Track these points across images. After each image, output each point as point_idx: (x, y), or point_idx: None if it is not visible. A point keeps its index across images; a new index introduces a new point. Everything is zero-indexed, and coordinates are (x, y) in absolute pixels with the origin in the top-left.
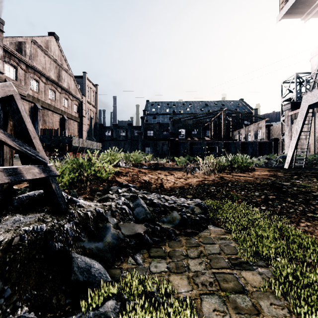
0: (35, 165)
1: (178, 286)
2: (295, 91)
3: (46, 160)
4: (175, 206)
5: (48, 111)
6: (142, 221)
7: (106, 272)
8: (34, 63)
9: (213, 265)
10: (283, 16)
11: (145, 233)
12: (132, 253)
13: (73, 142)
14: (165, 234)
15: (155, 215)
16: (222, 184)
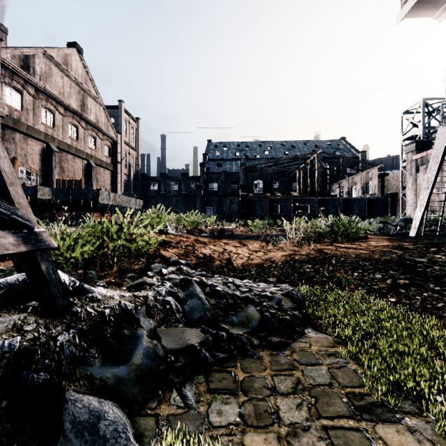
0: (9, 230)
1: None
2: (422, 124)
3: (33, 222)
4: (251, 297)
5: (68, 155)
6: (198, 323)
7: (129, 425)
8: (47, 86)
9: (322, 409)
10: (407, 14)
11: (202, 345)
12: (179, 383)
13: (100, 198)
14: (235, 346)
15: (219, 312)
16: (322, 260)
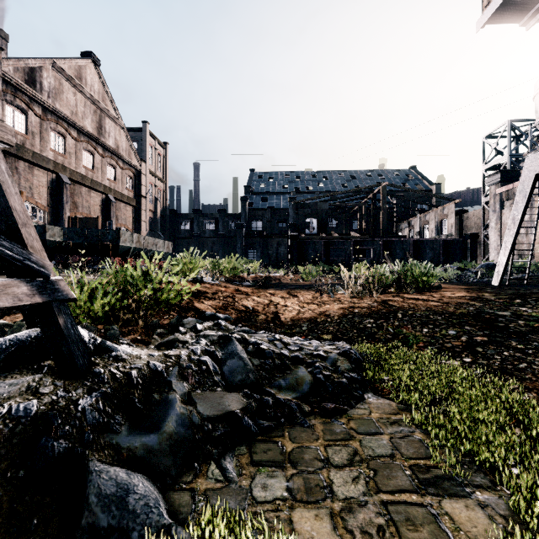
0: (22, 278)
1: (312, 536)
2: (507, 151)
3: (48, 268)
4: (302, 357)
5: (82, 187)
6: (239, 386)
7: (161, 500)
8: (57, 104)
9: (381, 483)
10: (489, 19)
11: (245, 412)
12: (218, 455)
13: (121, 239)
14: (282, 413)
15: (263, 374)
16: (386, 313)
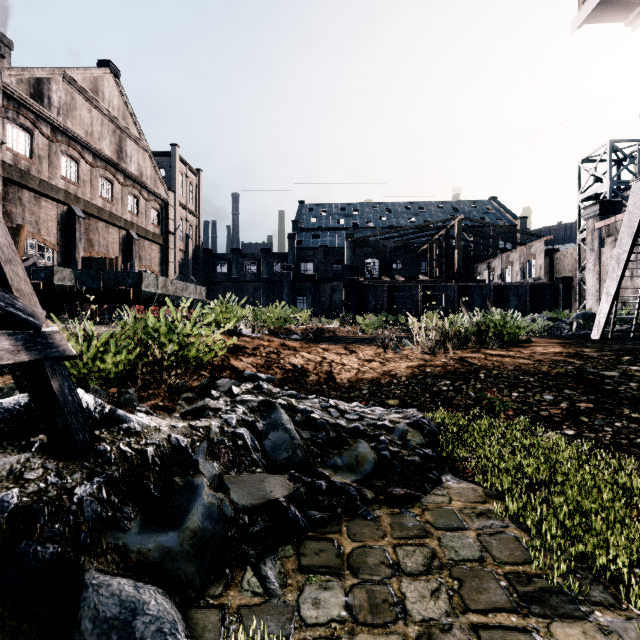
0: (4, 330)
1: None
2: (608, 178)
3: (39, 317)
4: (363, 429)
5: (99, 222)
6: (285, 466)
7: (180, 622)
8: (68, 123)
9: (469, 598)
10: (587, 18)
11: (291, 500)
12: (256, 558)
13: (144, 284)
14: (339, 502)
15: (315, 450)
16: (465, 373)
